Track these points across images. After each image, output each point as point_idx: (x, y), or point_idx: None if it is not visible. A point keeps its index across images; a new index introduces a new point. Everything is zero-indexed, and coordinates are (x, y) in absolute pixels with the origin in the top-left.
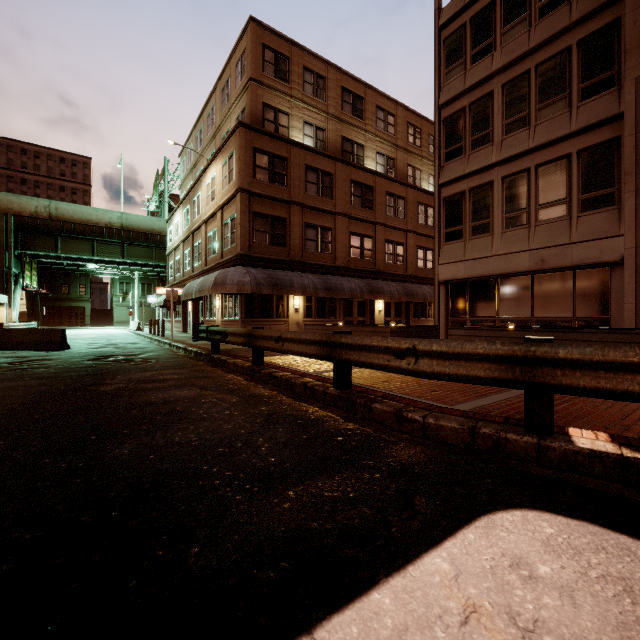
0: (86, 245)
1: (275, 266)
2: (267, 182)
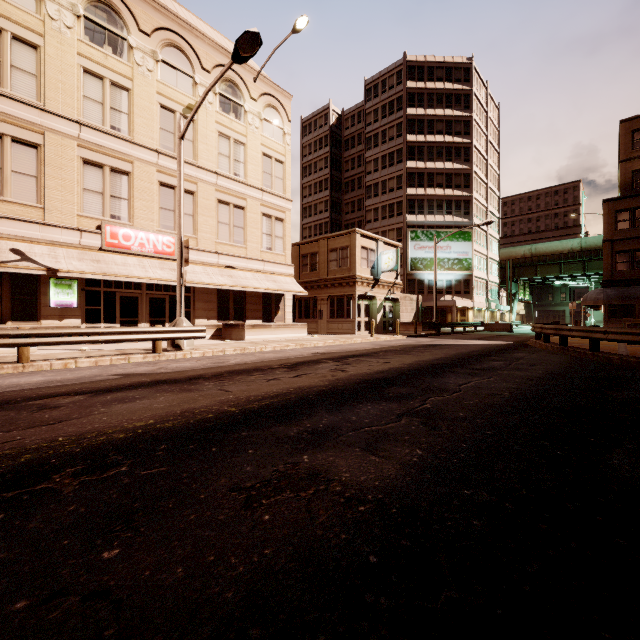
0: (555, 268)
1: (635, 283)
2: (628, 229)
